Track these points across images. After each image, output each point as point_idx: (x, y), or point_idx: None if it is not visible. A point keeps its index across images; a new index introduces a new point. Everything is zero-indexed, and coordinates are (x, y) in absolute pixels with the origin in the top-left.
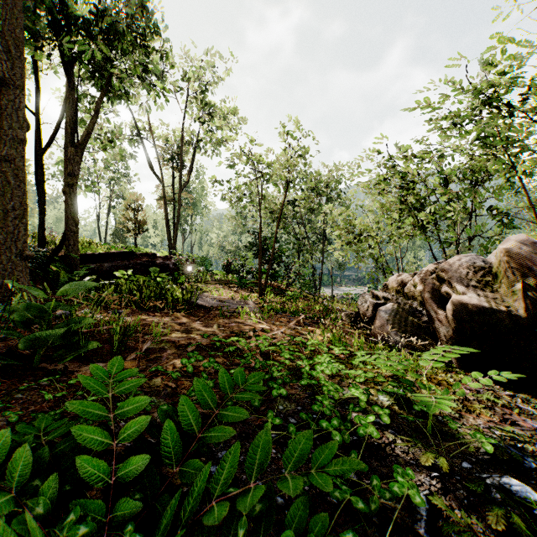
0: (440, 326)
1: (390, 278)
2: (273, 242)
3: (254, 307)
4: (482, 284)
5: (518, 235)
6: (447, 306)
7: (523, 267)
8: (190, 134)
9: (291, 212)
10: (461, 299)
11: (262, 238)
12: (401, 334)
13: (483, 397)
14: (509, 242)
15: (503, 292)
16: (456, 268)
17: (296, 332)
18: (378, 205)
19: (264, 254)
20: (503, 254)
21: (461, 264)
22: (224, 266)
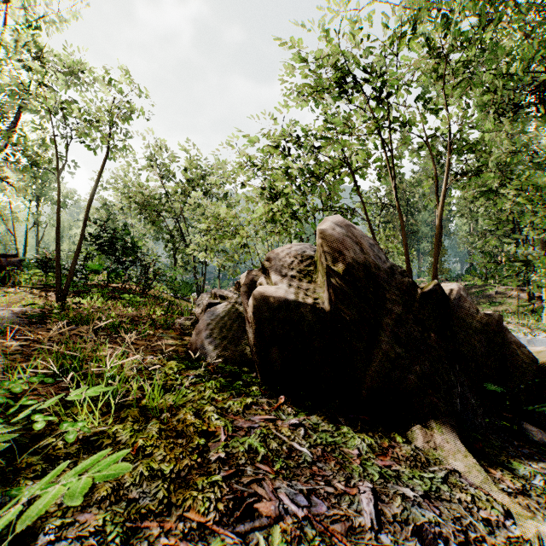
0: (249, 329)
1: (242, 275)
2: (125, 235)
3: (9, 318)
4: (303, 274)
5: (337, 216)
6: (249, 301)
7: (336, 250)
8: (17, 86)
9: (165, 205)
10: (266, 290)
11: (109, 229)
12: (219, 341)
13: (245, 444)
14: (327, 223)
15: (320, 282)
16: (283, 256)
17: (22, 357)
18: (243, 198)
19: (113, 249)
20: (319, 236)
21: (290, 253)
22: (37, 262)
